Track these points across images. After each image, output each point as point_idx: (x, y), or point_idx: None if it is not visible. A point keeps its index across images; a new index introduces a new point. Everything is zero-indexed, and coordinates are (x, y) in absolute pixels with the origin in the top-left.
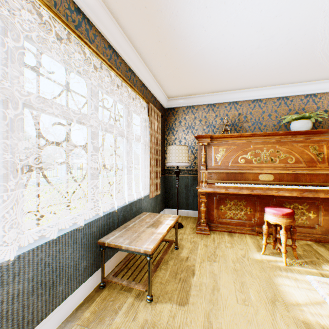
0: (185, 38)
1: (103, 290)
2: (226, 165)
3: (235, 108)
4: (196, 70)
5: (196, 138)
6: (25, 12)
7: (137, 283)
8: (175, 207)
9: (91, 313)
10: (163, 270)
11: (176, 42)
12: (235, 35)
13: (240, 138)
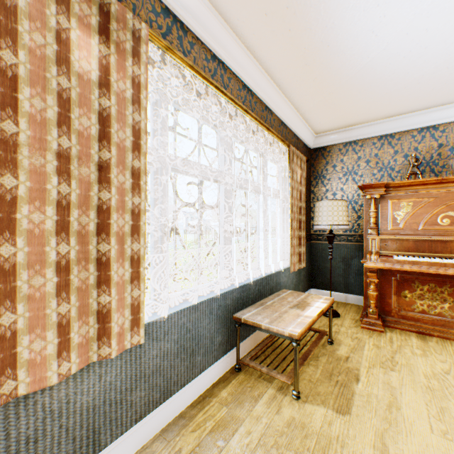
0: (344, 53)
1: (238, 373)
2: (414, 228)
3: (431, 137)
4: (361, 90)
5: (360, 189)
6: (172, 78)
7: (279, 373)
8: (325, 288)
9: (228, 393)
10: (311, 366)
11: (329, 60)
12: (430, 28)
13: (441, 184)
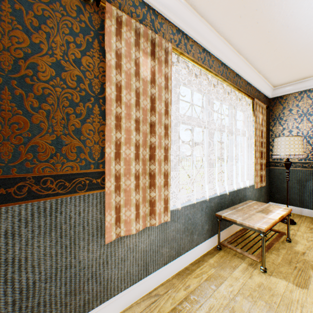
0: (301, 29)
1: (219, 251)
2: None
3: None
4: None
5: None
6: (181, 69)
7: (250, 254)
8: (282, 202)
9: (214, 261)
10: (273, 254)
11: (288, 36)
12: None
13: None
